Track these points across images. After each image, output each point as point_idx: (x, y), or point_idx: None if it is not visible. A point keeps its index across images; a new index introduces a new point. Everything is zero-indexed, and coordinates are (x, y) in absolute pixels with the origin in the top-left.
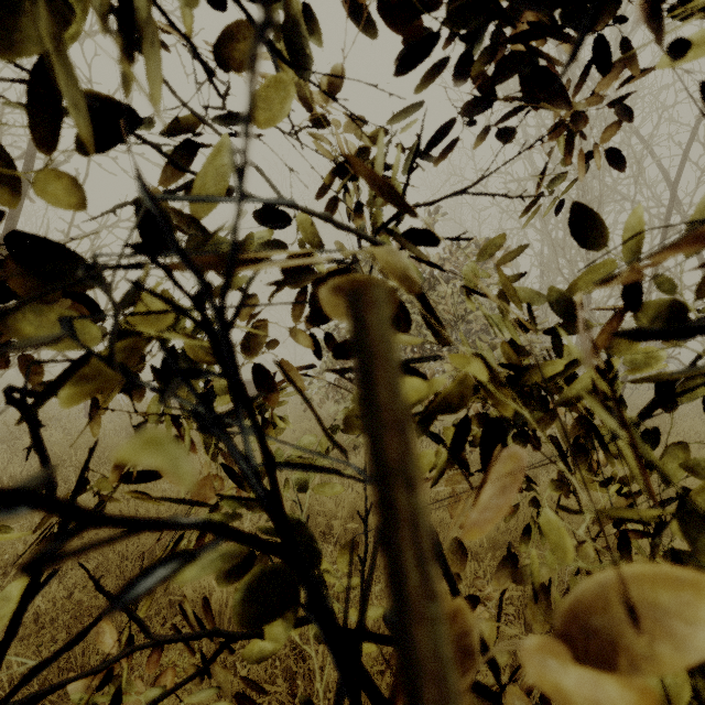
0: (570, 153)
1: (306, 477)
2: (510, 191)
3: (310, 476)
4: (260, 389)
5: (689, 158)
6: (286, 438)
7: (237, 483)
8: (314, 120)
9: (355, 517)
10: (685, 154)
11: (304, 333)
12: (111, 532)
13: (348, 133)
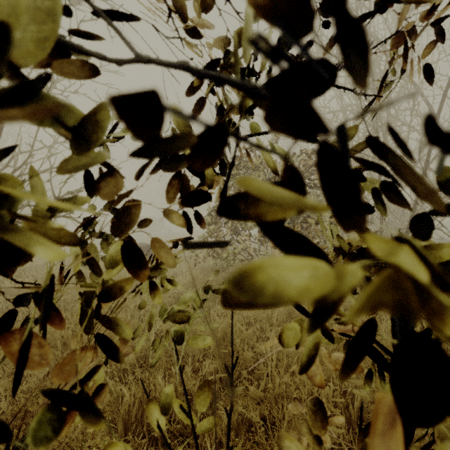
0: (405, 58)
1: (182, 330)
2: (328, 119)
3: (185, 329)
4: (126, 266)
5: (447, 96)
6: (181, 282)
7: (106, 354)
8: (185, 28)
9: (225, 339)
10: (445, 94)
11: (174, 212)
12: (56, 351)
13: (215, 43)
